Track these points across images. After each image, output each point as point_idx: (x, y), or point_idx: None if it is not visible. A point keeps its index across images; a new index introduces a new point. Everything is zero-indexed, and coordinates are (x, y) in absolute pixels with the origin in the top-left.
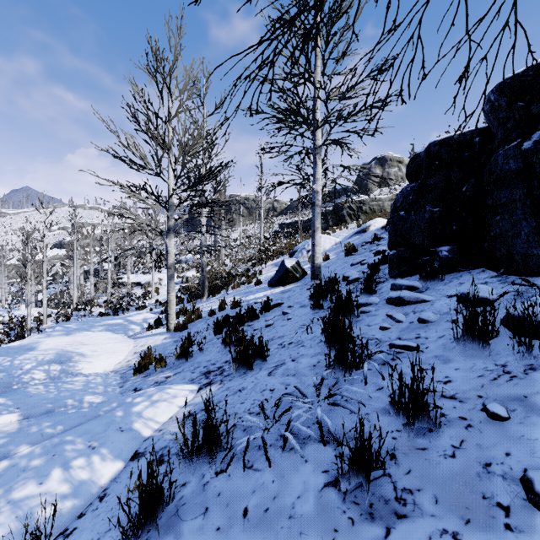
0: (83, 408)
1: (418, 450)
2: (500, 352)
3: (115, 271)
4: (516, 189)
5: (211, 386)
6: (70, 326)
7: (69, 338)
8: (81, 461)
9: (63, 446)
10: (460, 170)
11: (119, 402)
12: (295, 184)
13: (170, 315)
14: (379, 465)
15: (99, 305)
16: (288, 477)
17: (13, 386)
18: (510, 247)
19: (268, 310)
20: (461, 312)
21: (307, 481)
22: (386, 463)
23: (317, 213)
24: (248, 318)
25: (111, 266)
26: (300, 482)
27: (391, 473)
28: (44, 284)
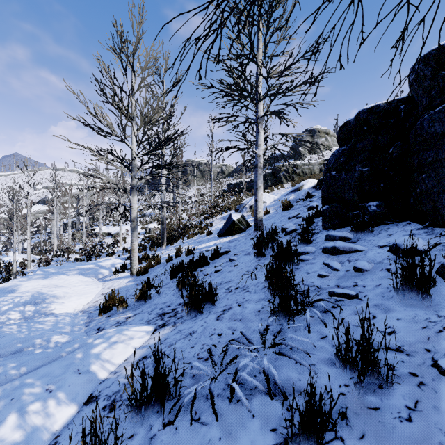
0: (49, 348)
1: (369, 410)
2: (440, 302)
3: (89, 223)
4: (442, 149)
5: (165, 327)
6: (48, 271)
7: (46, 281)
8: (37, 406)
9: (22, 389)
10: (386, 134)
11: (81, 343)
12: (241, 149)
13: (133, 262)
14: (330, 426)
15: (76, 252)
16: (235, 435)
17: None
18: (435, 202)
19: (217, 257)
20: (401, 263)
21: (255, 440)
22: (337, 424)
23: (259, 173)
24: (200, 264)
25: (86, 219)
26: (248, 441)
27: (343, 437)
28: (28, 235)
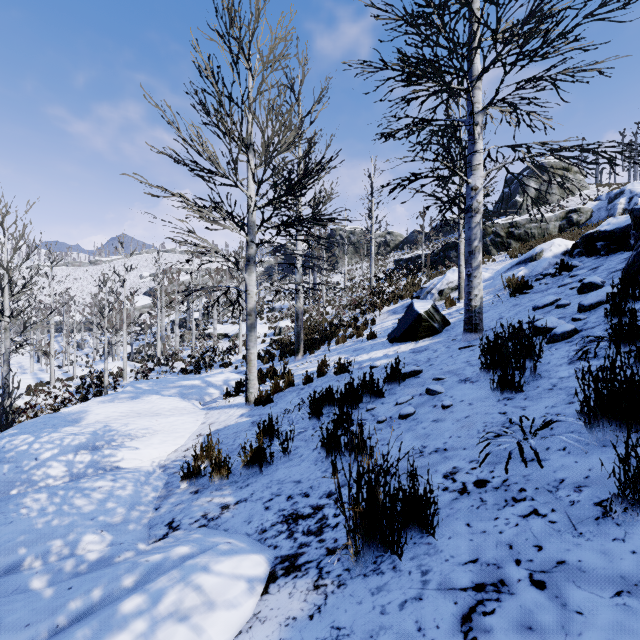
0: (61, 575)
1: None
2: None
3: (203, 321)
4: None
5: (295, 579)
6: (141, 387)
7: (126, 407)
8: None
9: None
10: None
11: (108, 588)
12: (438, 178)
13: (250, 381)
14: None
15: (183, 360)
16: None
17: (12, 488)
18: None
19: (398, 383)
20: None
21: None
22: None
23: (476, 222)
24: (364, 395)
25: (199, 315)
26: None
27: None
28: (124, 335)
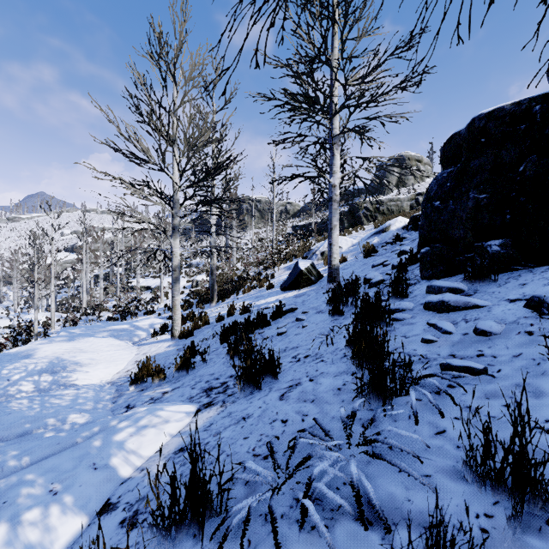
0: (63, 431)
1: None
2: None
3: (125, 275)
4: None
5: (211, 407)
6: (74, 332)
7: (69, 345)
8: (35, 514)
9: (19, 489)
10: (514, 146)
11: (102, 426)
12: (310, 177)
13: (175, 321)
14: None
15: (108, 310)
16: None
17: None
18: None
19: (280, 316)
20: None
21: None
22: None
23: (334, 209)
24: (258, 325)
25: (122, 270)
26: None
27: None
28: (52, 288)
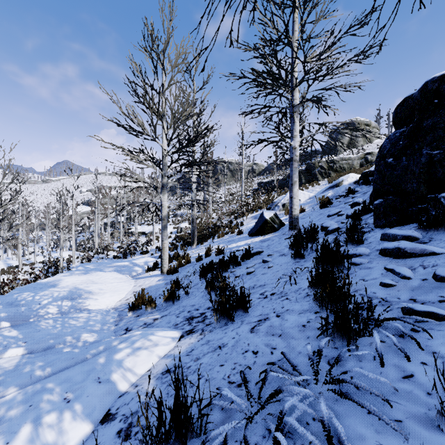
0: (77, 347)
1: None
2: None
3: (127, 223)
4: None
5: (192, 334)
6: (89, 267)
7: (84, 277)
8: (52, 418)
9: (42, 395)
10: None
11: (106, 345)
12: (274, 141)
13: (164, 260)
14: None
15: (114, 250)
16: None
17: (30, 318)
18: None
19: (249, 258)
20: None
21: None
22: None
23: (295, 167)
24: (230, 265)
25: (124, 219)
26: None
27: None
28: (73, 233)
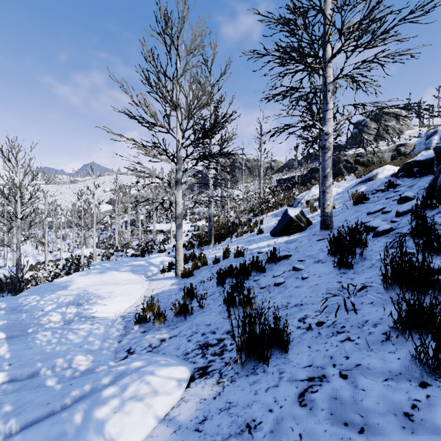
0: (64, 378)
1: None
2: None
3: (146, 221)
4: None
5: (206, 379)
6: (106, 265)
7: (97, 278)
8: None
9: None
10: None
11: (94, 384)
12: (303, 127)
13: (178, 262)
14: None
15: (133, 248)
16: None
17: (28, 328)
18: None
19: (275, 263)
20: None
21: None
22: None
23: (328, 156)
24: (253, 271)
25: (143, 217)
26: None
27: None
28: (94, 231)
